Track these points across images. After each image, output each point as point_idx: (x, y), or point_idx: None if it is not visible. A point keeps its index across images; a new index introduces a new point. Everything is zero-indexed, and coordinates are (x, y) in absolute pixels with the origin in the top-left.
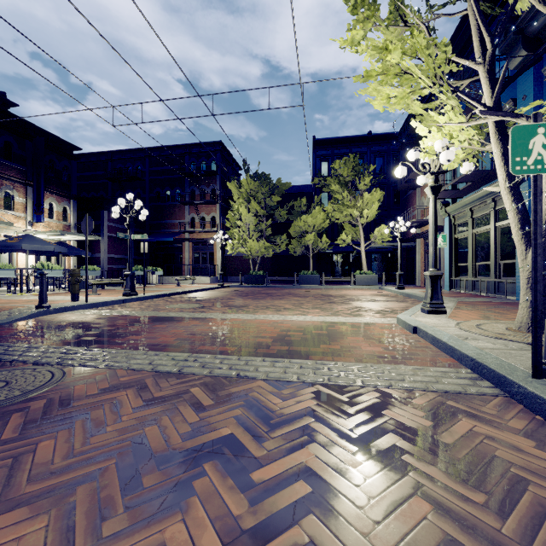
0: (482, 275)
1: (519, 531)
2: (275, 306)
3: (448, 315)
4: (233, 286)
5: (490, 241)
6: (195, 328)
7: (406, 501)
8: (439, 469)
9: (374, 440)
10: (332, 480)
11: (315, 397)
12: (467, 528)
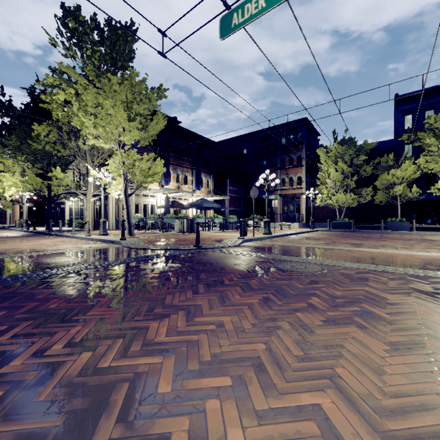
0: None
1: None
2: (387, 245)
3: None
4: (322, 230)
5: None
6: (350, 254)
7: None
8: None
9: None
10: None
11: None
12: None
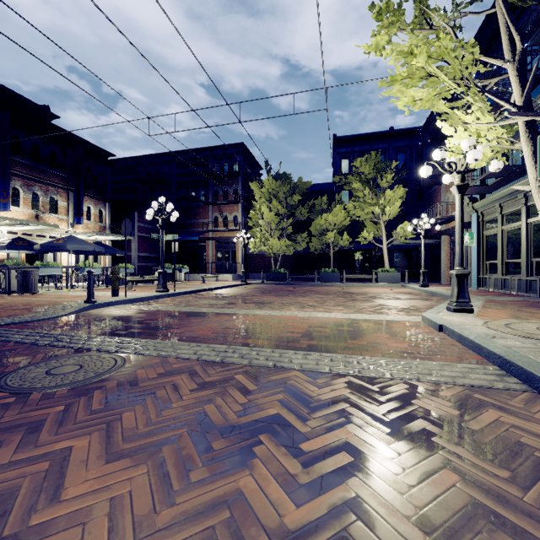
0: (512, 273)
1: (539, 500)
2: (298, 303)
3: (475, 314)
4: (255, 283)
5: (521, 237)
6: (228, 322)
7: (437, 472)
8: (467, 450)
9: (405, 424)
10: (370, 453)
11: (347, 386)
12: (492, 495)
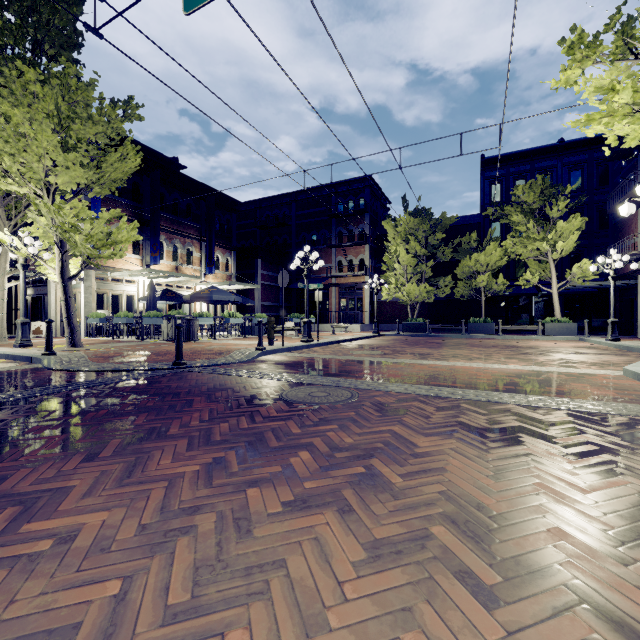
0: None
1: None
2: (461, 355)
3: None
4: (389, 334)
5: None
6: (406, 369)
7: None
8: None
9: (634, 437)
10: (611, 447)
11: (568, 416)
12: None
